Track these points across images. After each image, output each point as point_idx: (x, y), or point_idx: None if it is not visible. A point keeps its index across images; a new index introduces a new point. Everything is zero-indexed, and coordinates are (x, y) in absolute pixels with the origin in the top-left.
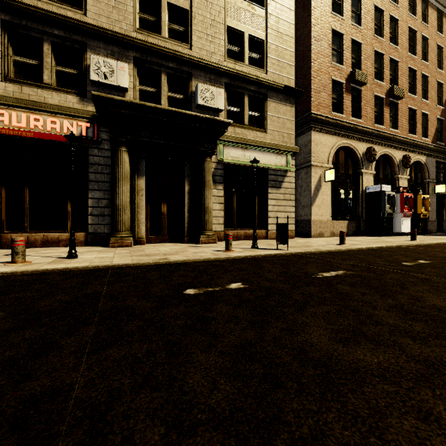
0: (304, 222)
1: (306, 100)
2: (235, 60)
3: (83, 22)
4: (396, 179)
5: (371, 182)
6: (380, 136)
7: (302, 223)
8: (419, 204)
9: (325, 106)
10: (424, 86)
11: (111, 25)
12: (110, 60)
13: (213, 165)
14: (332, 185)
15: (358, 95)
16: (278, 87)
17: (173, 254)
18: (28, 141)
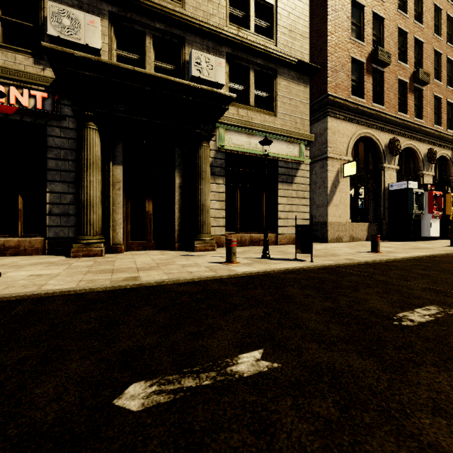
0: (319, 225)
1: (322, 80)
2: (239, 27)
3: None
4: (420, 176)
5: (394, 179)
6: (404, 126)
7: (317, 225)
8: (448, 204)
9: (344, 89)
10: (449, 72)
11: None
12: (75, 10)
13: (211, 153)
14: (350, 181)
15: (380, 78)
16: (290, 61)
17: (151, 268)
18: None
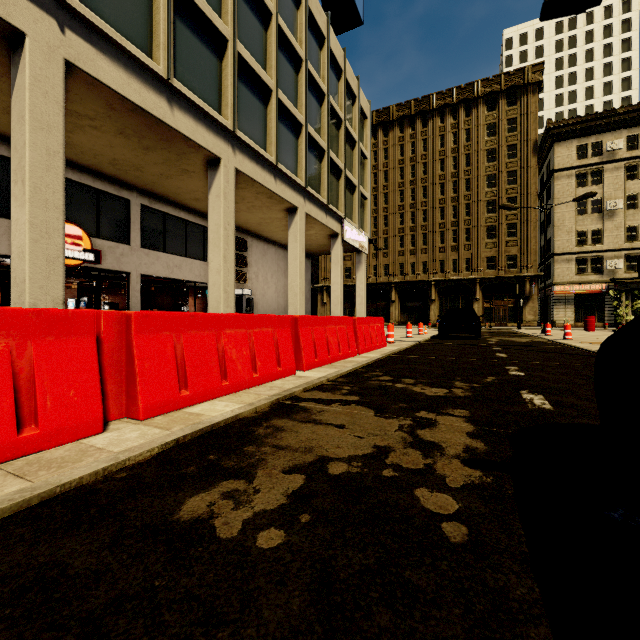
0: None
1: None
2: None
3: (604, 250)
4: None
5: None
6: None
7: None
8: None
9: None
10: None
11: (614, 245)
12: (615, 260)
13: None
14: None
15: None
16: None
17: None
18: (582, 293)
